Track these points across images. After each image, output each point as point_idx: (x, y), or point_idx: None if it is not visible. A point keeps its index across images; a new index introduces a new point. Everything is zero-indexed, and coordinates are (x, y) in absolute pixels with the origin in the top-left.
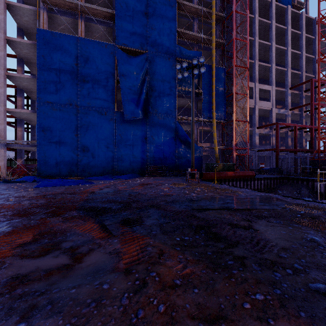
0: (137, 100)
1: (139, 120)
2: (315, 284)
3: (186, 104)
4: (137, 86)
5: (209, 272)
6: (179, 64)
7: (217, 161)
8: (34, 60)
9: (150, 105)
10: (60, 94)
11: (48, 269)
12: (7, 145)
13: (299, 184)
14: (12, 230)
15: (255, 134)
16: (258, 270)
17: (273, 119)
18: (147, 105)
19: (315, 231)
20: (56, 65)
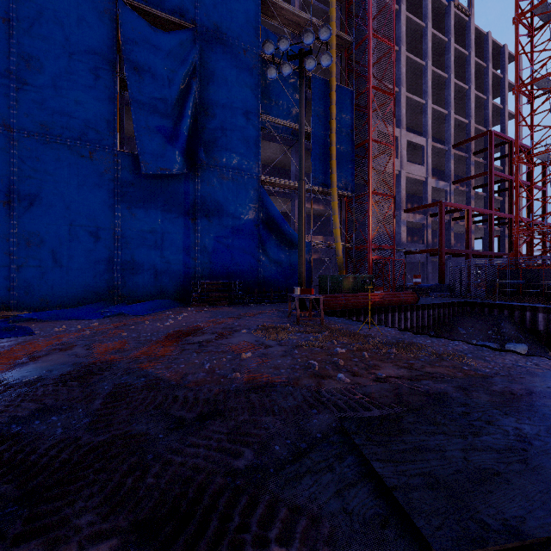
0: (172, 131)
1: (178, 178)
2: None
3: (277, 157)
4: (171, 99)
5: None
6: (270, 43)
7: (342, 271)
8: None
9: (201, 145)
10: None
11: None
12: None
13: (495, 315)
14: None
15: (401, 222)
16: None
17: (428, 198)
18: (195, 144)
19: None
20: None
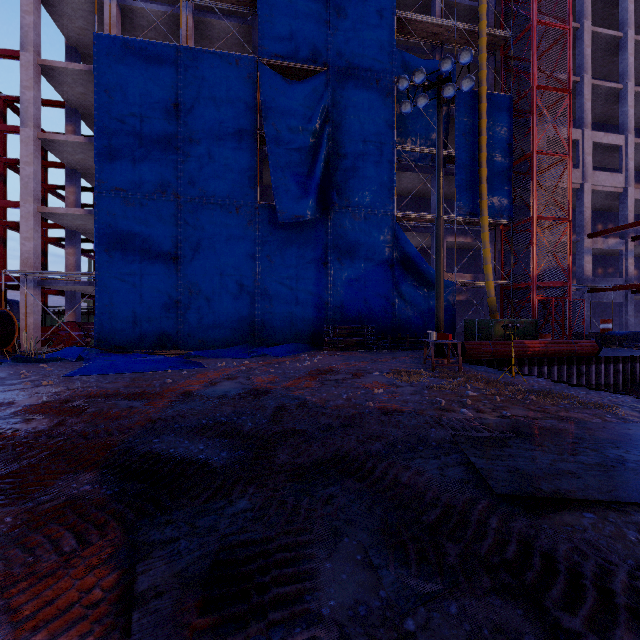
0: (306, 178)
1: (311, 223)
2: None
3: (414, 186)
4: (305, 146)
5: None
6: (404, 78)
7: (494, 314)
8: None
9: (333, 188)
10: (142, 171)
11: None
12: (41, 283)
13: None
14: None
15: (583, 250)
16: None
17: (629, 215)
18: (328, 188)
19: None
20: (133, 109)
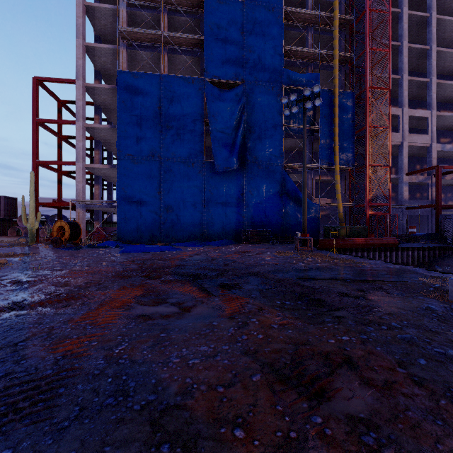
0: (231, 146)
1: (234, 171)
2: (403, 335)
3: (296, 145)
4: (231, 128)
5: (305, 324)
6: (285, 97)
7: (341, 223)
8: (112, 106)
9: (247, 151)
10: (142, 145)
11: (164, 313)
12: (86, 206)
13: None
14: (122, 286)
15: (402, 183)
16: (352, 325)
17: (433, 161)
18: (244, 151)
19: (440, 302)
20: (137, 111)
